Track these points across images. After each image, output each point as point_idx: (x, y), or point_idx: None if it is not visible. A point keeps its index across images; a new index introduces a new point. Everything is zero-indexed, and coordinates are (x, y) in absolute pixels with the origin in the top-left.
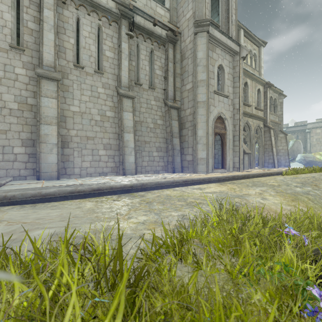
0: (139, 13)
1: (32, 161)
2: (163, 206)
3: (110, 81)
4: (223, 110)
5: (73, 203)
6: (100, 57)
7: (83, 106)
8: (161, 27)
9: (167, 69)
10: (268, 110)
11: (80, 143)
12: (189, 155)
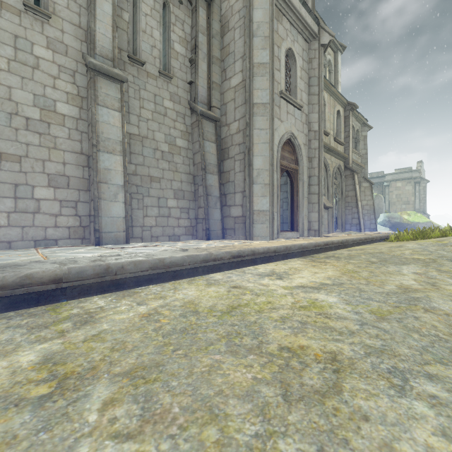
0: None
1: None
2: (131, 449)
3: (70, 39)
4: (294, 130)
5: None
6: None
7: None
8: None
9: (196, 45)
10: (350, 144)
11: None
12: (237, 206)
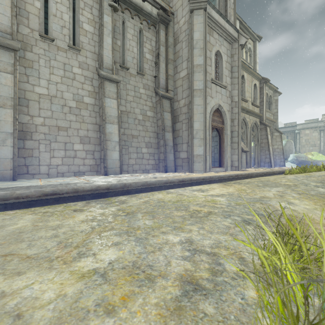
0: None
1: None
2: (152, 220)
3: (90, 61)
4: (221, 102)
5: (0, 216)
6: (76, 30)
7: (52, 88)
8: (151, 4)
9: (159, 53)
10: (264, 107)
11: (48, 134)
12: (184, 152)
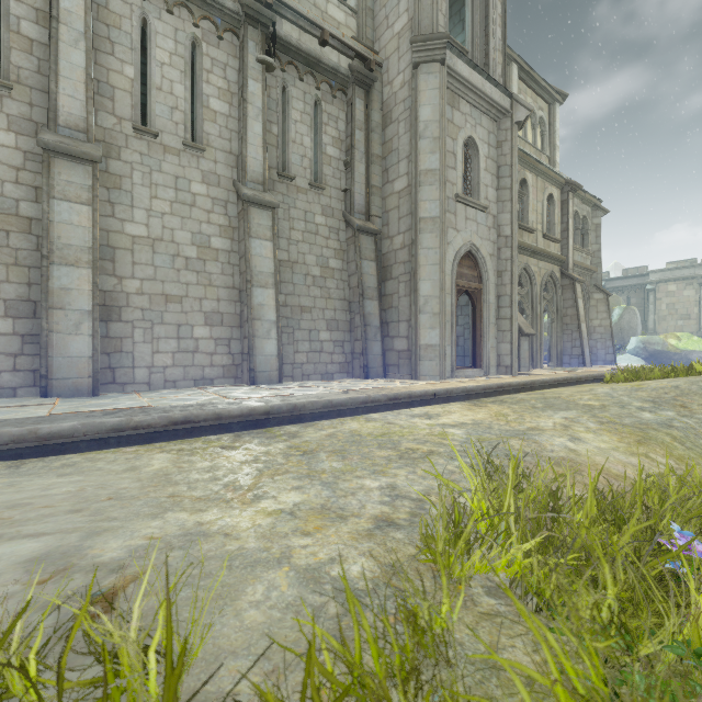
0: (287, 15)
1: (31, 353)
2: (342, 462)
3: (222, 169)
4: (476, 239)
5: (120, 455)
6: (198, 112)
7: (156, 224)
8: (337, 50)
9: (352, 145)
10: (570, 241)
11: (148, 309)
12: (402, 338)
